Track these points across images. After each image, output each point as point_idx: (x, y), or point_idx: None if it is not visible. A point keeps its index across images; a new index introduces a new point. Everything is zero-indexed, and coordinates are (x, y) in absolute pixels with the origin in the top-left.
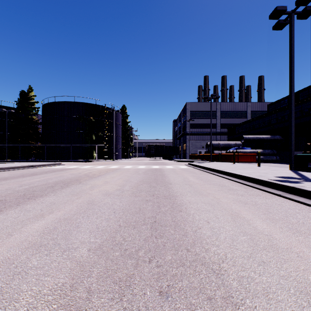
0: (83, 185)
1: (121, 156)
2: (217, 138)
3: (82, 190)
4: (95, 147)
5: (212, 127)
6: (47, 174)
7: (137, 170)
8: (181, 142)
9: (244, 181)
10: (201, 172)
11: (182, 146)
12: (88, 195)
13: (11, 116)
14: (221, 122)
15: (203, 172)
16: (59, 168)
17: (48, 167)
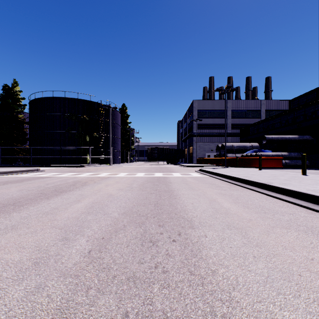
0: None
1: (121, 160)
2: (227, 140)
3: None
4: (89, 150)
5: (221, 127)
6: None
7: (131, 180)
8: (187, 144)
9: None
10: (228, 185)
11: (188, 148)
12: None
13: None
14: (232, 122)
15: (230, 184)
16: (24, 177)
17: (13, 176)
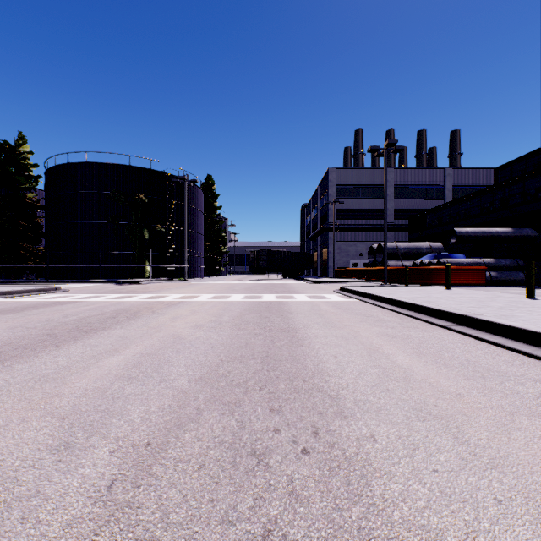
0: None
1: (204, 271)
2: (388, 237)
3: None
4: (149, 255)
5: (377, 215)
6: None
7: (220, 308)
8: (318, 245)
9: None
10: (397, 318)
11: (319, 252)
12: None
13: None
14: (396, 206)
15: (400, 316)
16: (28, 303)
17: (9, 300)
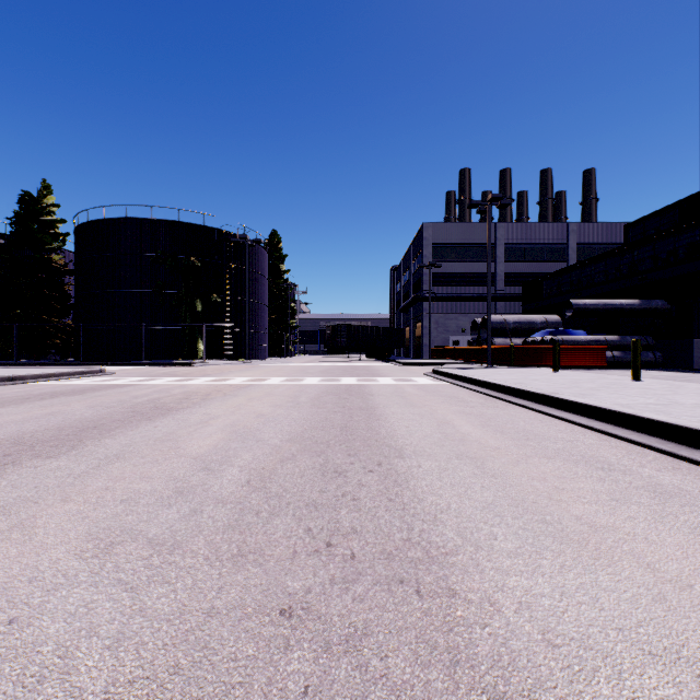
0: (70, 462)
1: (269, 351)
2: (497, 308)
3: (26, 500)
4: (203, 331)
5: (484, 281)
6: (20, 405)
7: (295, 391)
8: (411, 318)
9: (664, 442)
10: (482, 400)
11: (413, 327)
12: (9, 541)
13: (1, 256)
14: (507, 270)
15: (486, 398)
16: (83, 386)
17: (58, 383)
